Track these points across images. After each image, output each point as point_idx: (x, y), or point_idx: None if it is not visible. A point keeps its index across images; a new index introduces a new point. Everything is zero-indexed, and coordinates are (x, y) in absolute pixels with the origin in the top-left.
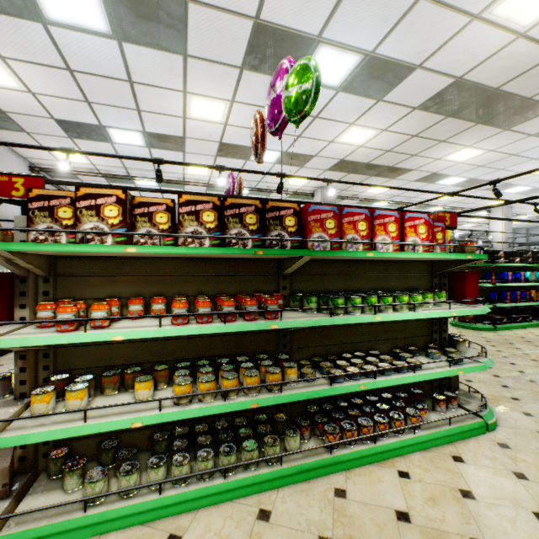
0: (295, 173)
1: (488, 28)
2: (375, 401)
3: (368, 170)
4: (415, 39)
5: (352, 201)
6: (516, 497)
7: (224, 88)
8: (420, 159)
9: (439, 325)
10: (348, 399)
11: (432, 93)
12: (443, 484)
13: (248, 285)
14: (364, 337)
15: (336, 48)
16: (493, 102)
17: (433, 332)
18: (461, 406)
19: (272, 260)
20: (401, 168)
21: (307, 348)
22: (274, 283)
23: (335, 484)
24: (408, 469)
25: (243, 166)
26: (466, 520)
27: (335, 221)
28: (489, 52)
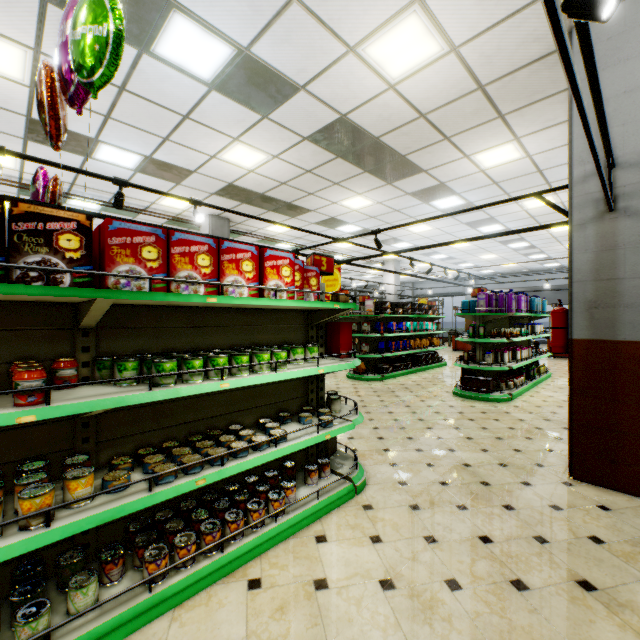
0: (170, 190)
1: (364, 67)
2: (235, 490)
3: (265, 203)
4: (295, 51)
5: (252, 239)
6: (368, 568)
7: (14, 21)
8: (318, 200)
9: (316, 383)
10: (200, 496)
11: (320, 125)
12: (298, 580)
13: (5, 346)
14: (223, 408)
15: (198, 24)
16: (376, 152)
17: (309, 392)
18: (335, 471)
19: (61, 305)
20: (300, 207)
21: (132, 436)
22: (65, 342)
23: (150, 639)
24: (263, 573)
25: (83, 165)
26: (313, 623)
27: (159, 250)
28: (368, 96)
